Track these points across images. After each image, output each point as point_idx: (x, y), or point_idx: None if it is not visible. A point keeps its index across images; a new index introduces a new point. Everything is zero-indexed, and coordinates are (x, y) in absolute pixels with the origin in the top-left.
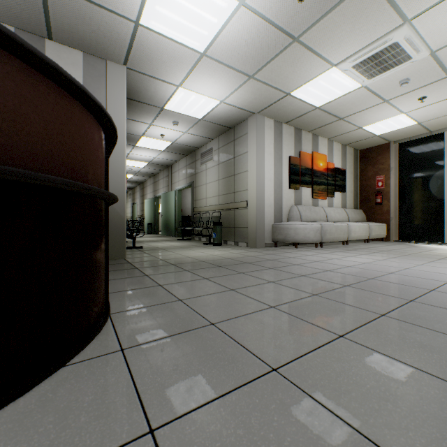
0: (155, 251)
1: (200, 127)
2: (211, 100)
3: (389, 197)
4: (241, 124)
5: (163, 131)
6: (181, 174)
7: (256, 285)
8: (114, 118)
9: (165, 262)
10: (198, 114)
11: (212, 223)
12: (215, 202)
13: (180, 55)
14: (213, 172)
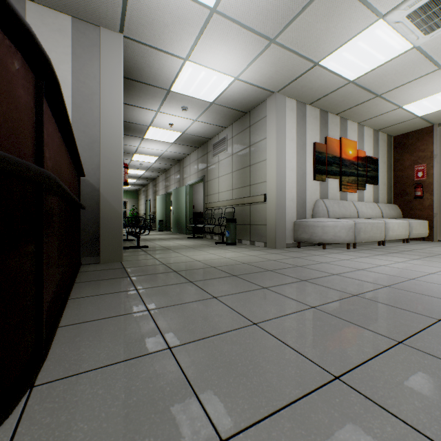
0: (160, 251)
1: (212, 113)
2: (224, 77)
3: (432, 189)
4: (258, 107)
5: (171, 120)
6: (192, 168)
7: (291, 314)
8: (108, 95)
9: (167, 267)
10: (208, 97)
11: (225, 219)
12: (228, 196)
13: (185, 13)
14: (226, 163)
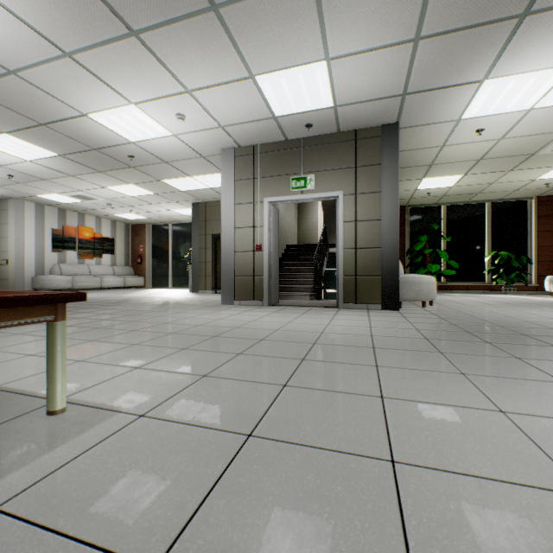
0: None
1: None
2: None
3: (146, 259)
4: (4, 201)
5: None
6: None
7: None
8: None
9: None
10: None
11: None
12: None
13: None
14: None
